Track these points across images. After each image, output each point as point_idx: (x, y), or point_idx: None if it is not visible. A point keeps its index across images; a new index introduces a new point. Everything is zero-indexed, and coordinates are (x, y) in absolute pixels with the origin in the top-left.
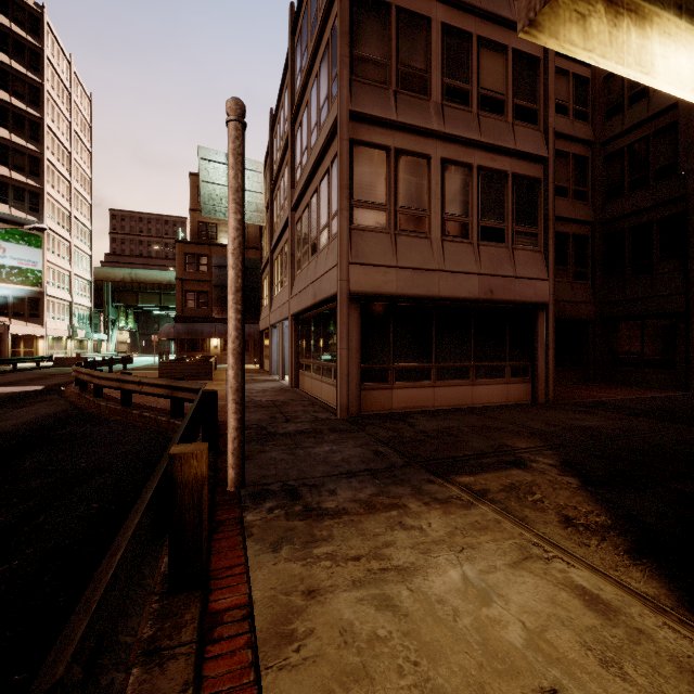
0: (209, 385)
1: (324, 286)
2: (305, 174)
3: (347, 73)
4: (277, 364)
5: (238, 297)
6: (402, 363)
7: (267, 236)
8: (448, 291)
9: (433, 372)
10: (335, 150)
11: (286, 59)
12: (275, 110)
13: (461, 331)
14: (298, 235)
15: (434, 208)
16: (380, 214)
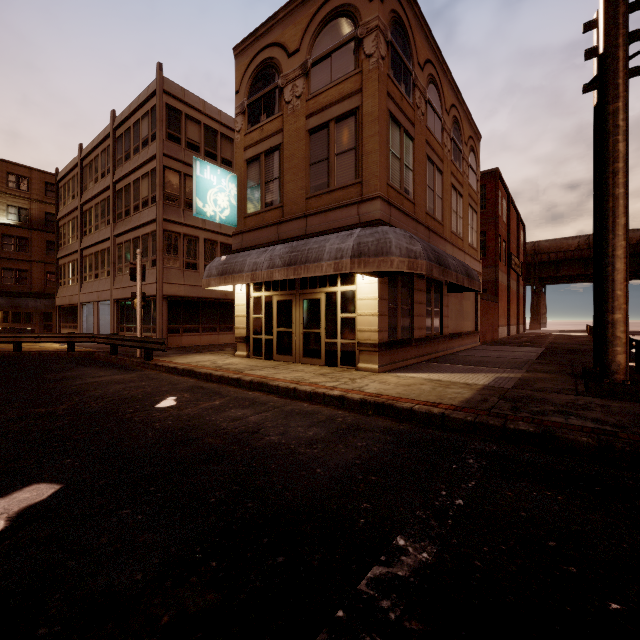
0: (44, 344)
1: (148, 290)
2: (129, 224)
3: (162, 202)
4: (86, 331)
5: (141, 304)
6: (187, 325)
7: (70, 232)
8: (207, 295)
9: (200, 329)
10: (154, 229)
11: (106, 136)
12: (89, 152)
13: (213, 311)
14: (120, 253)
15: (201, 259)
16: (176, 261)
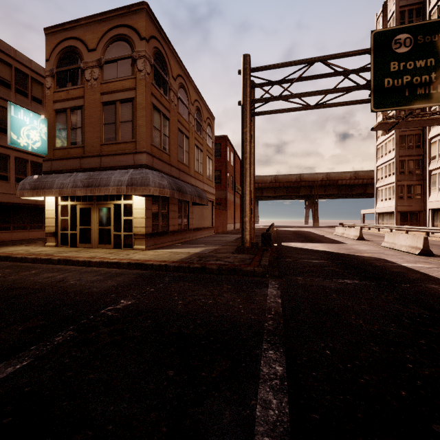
0: None
1: None
2: None
3: None
4: None
5: None
6: None
7: None
8: (18, 201)
9: (11, 227)
10: None
11: None
12: None
13: (24, 214)
14: None
15: (12, 173)
16: None
